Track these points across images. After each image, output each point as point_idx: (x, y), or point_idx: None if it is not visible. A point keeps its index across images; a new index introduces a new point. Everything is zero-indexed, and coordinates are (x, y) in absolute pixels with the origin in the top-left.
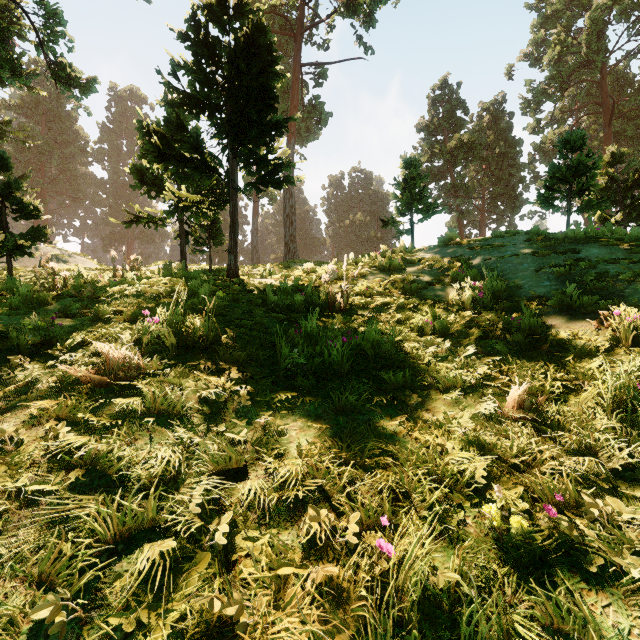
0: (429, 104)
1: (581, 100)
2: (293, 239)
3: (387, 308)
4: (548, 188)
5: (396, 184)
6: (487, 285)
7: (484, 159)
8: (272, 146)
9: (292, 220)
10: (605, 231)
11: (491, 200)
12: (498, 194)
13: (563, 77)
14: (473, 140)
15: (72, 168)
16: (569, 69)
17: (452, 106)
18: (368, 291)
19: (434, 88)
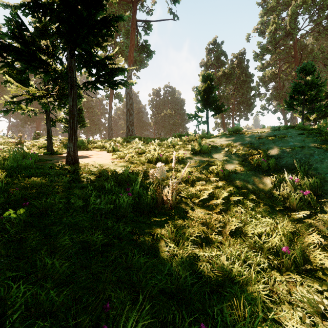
0: (206, 52)
1: (284, 54)
2: (131, 124)
3: (211, 200)
4: (291, 98)
5: (197, 91)
6: (305, 181)
7: (235, 83)
8: (105, 47)
9: (131, 112)
10: (324, 125)
11: (238, 105)
12: (242, 102)
13: (276, 41)
14: (230, 72)
15: (1, 77)
16: (280, 37)
17: (218, 54)
18: (190, 178)
19: (209, 44)
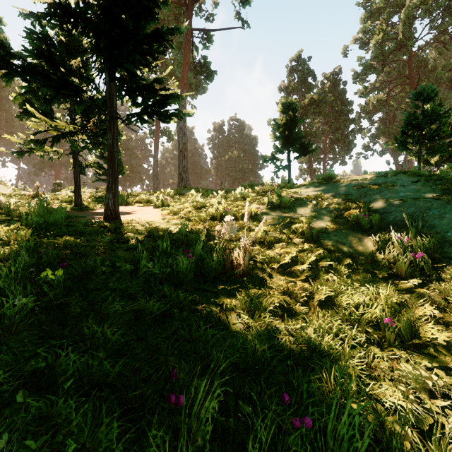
0: (288, 72)
1: (395, 74)
2: (185, 170)
3: (295, 266)
4: (404, 133)
5: (275, 125)
6: (418, 241)
7: (327, 114)
8: (155, 68)
9: (184, 154)
10: (448, 171)
11: (331, 144)
12: (337, 140)
13: (385, 56)
14: (320, 99)
15: (7, 108)
16: (389, 50)
17: (304, 74)
18: (267, 239)
19: (291, 60)
